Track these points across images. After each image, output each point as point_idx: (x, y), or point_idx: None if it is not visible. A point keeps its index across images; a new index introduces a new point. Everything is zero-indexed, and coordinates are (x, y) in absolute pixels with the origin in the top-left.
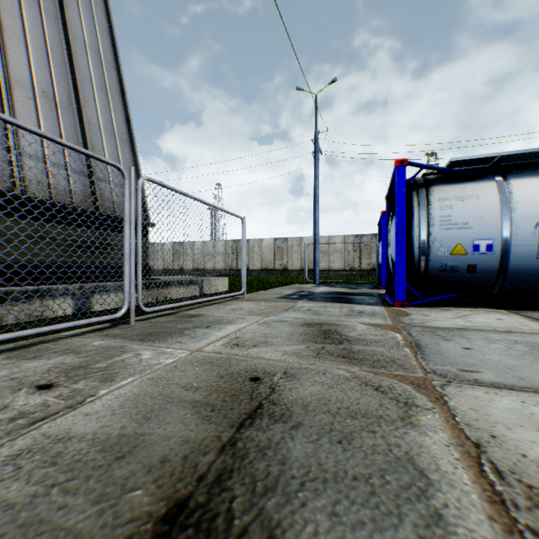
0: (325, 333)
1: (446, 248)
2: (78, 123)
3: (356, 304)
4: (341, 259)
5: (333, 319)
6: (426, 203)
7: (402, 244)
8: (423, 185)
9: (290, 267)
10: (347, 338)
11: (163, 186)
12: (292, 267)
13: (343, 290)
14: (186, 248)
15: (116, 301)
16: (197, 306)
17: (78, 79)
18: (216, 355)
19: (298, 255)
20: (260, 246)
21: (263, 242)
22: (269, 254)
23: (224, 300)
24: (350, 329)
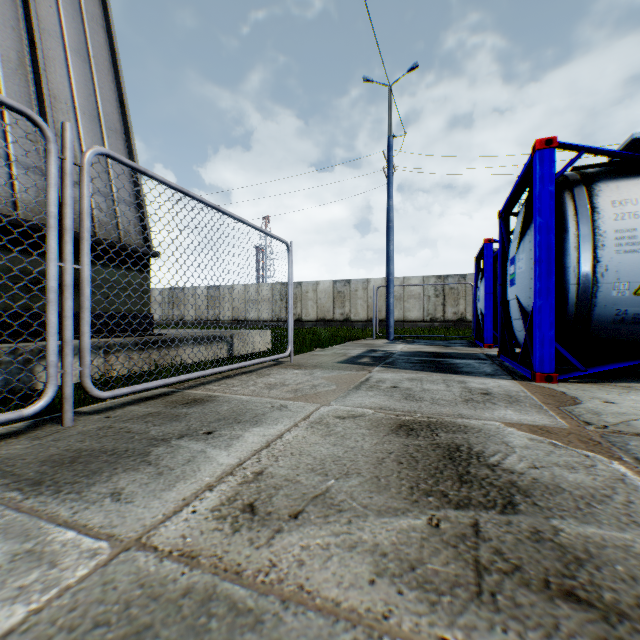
0: (453, 460)
1: (627, 283)
2: (35, 95)
3: (467, 375)
4: (419, 307)
5: (446, 412)
6: (589, 210)
7: (549, 278)
8: (580, 182)
9: (353, 317)
10: (512, 478)
11: (142, 172)
12: (356, 317)
13: (430, 348)
14: (223, 294)
15: None
16: (214, 377)
17: (37, 29)
18: (174, 576)
19: (364, 302)
20: (316, 290)
21: (319, 286)
22: (327, 301)
23: (260, 366)
24: (499, 444)
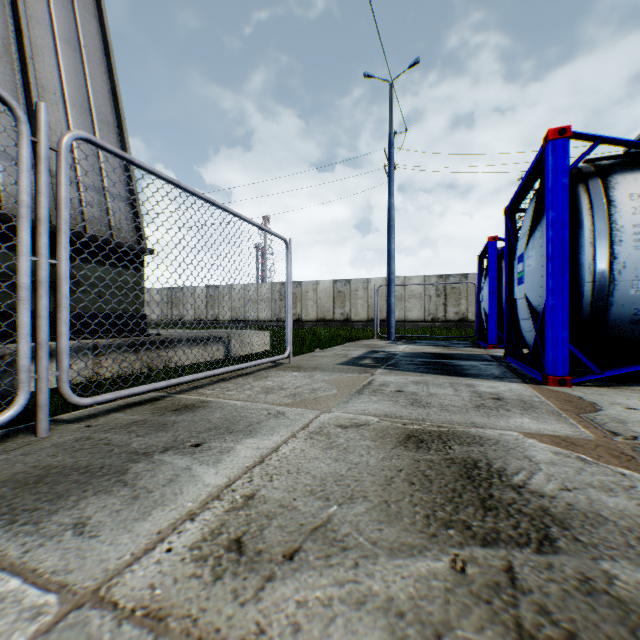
0: (471, 479)
1: None
2: (21, 84)
3: (474, 378)
4: (420, 307)
5: (458, 420)
6: (605, 203)
7: (562, 276)
8: (595, 174)
9: (353, 317)
10: (543, 504)
11: (128, 161)
12: (357, 317)
13: (433, 349)
14: (223, 294)
15: (71, 373)
16: (208, 380)
17: (23, 16)
18: None
19: (364, 302)
20: (316, 290)
21: (319, 286)
22: (327, 301)
23: (257, 368)
24: (521, 460)
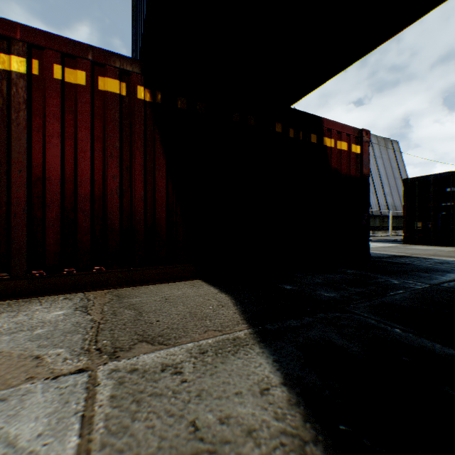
0: None
1: None
2: None
3: None
4: None
5: None
6: None
7: None
8: None
9: None
10: None
11: None
12: None
13: None
14: None
15: None
16: None
17: None
18: None
19: None
20: None
21: None
22: None
23: None
24: None
